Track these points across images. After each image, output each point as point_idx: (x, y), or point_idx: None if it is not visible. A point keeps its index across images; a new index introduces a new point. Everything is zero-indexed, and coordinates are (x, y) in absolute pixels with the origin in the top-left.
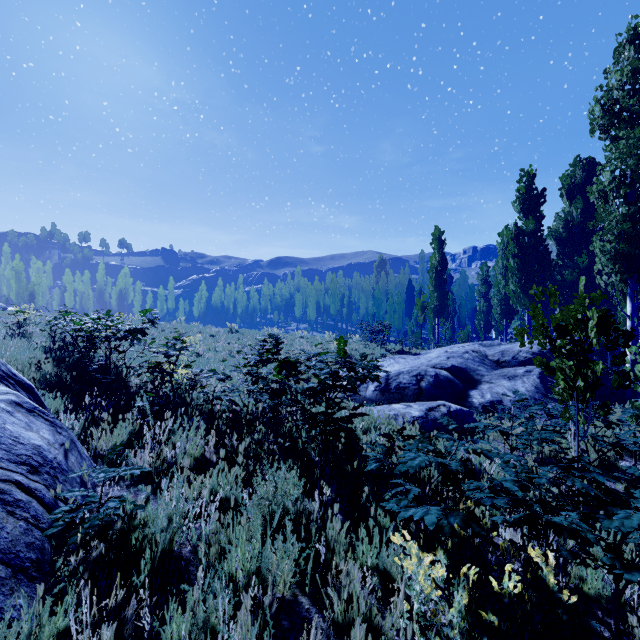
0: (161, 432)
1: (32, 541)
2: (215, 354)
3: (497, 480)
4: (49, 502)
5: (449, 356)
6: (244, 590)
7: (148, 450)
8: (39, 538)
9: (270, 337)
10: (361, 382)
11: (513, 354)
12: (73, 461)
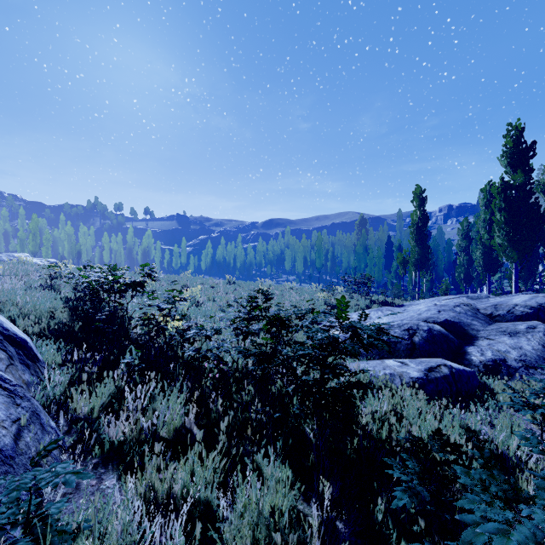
0: (142, 395)
1: None
2: (213, 304)
3: None
4: None
5: (440, 309)
6: None
7: (123, 419)
8: None
9: (259, 292)
10: (365, 350)
11: (508, 308)
12: (28, 440)
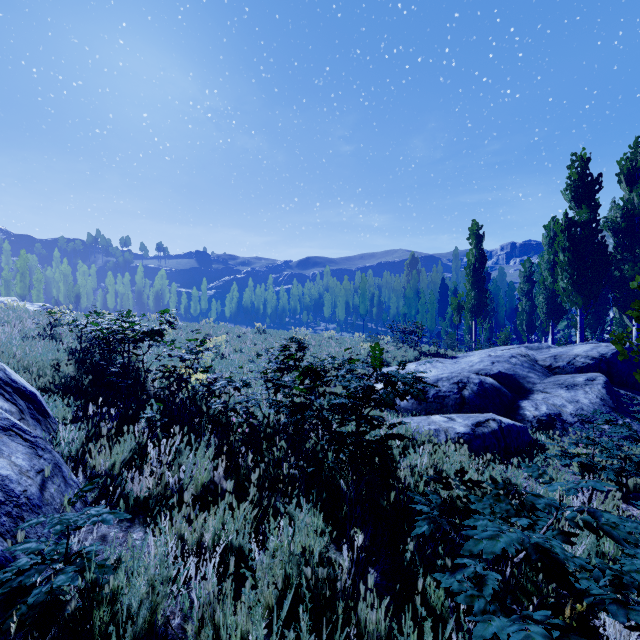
0: (166, 450)
1: None
2: (240, 356)
3: (628, 575)
4: (1, 556)
5: (494, 361)
6: None
7: (148, 473)
8: None
9: (292, 341)
10: (400, 398)
11: (568, 359)
12: (53, 491)
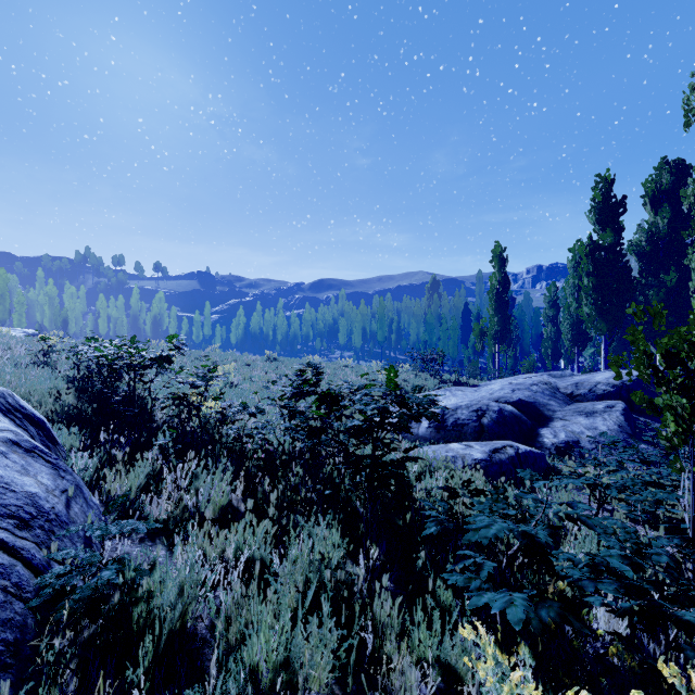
0: (183, 475)
1: (10, 617)
2: (250, 384)
3: (600, 556)
4: (39, 564)
5: (514, 388)
6: (269, 686)
7: (166, 497)
8: (20, 612)
9: (308, 366)
10: (415, 420)
11: (590, 386)
12: (76, 510)
